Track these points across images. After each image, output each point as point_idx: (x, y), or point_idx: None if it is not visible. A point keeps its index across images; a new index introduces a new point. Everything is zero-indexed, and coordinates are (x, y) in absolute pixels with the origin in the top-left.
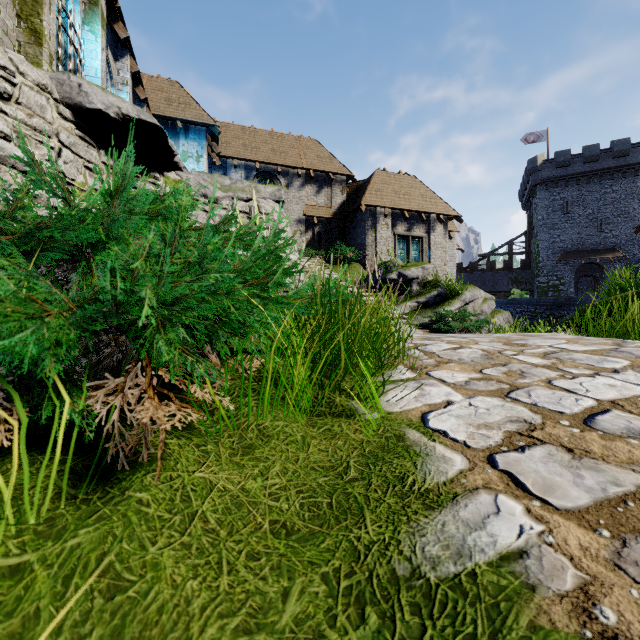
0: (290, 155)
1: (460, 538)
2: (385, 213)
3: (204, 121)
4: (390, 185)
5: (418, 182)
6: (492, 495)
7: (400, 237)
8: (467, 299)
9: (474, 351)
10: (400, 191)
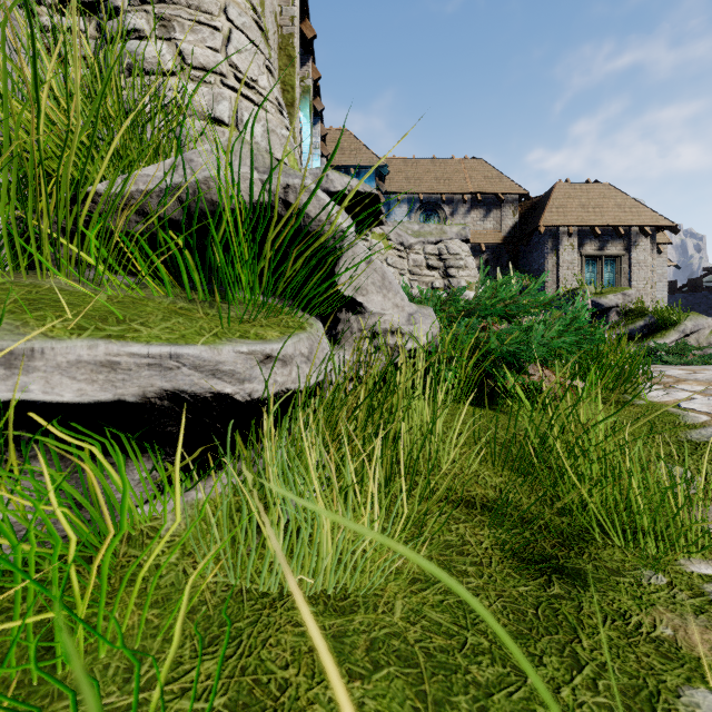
0: (454, 181)
1: (709, 434)
2: (569, 232)
3: (374, 164)
4: (575, 198)
5: (613, 190)
6: None
7: (589, 258)
8: (687, 330)
9: (708, 374)
10: (588, 204)
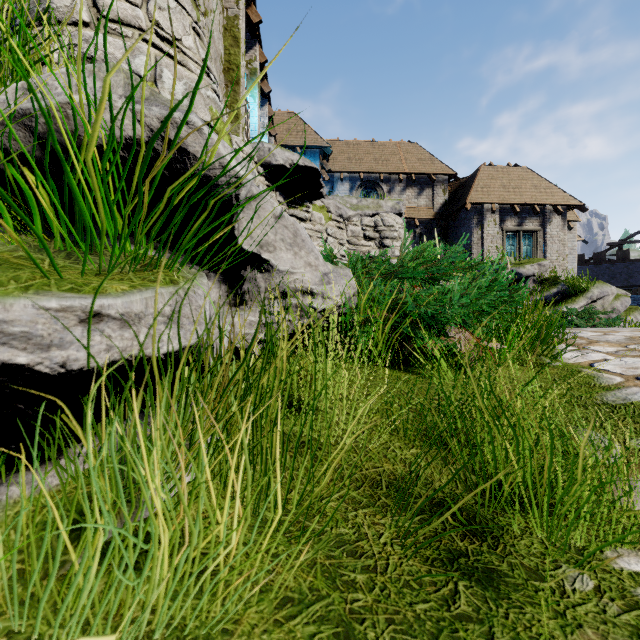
0: (391, 162)
1: (624, 396)
2: (493, 209)
3: (318, 144)
4: (497, 180)
5: (530, 172)
6: (639, 387)
7: (509, 233)
8: (594, 296)
9: (617, 336)
10: (509, 185)
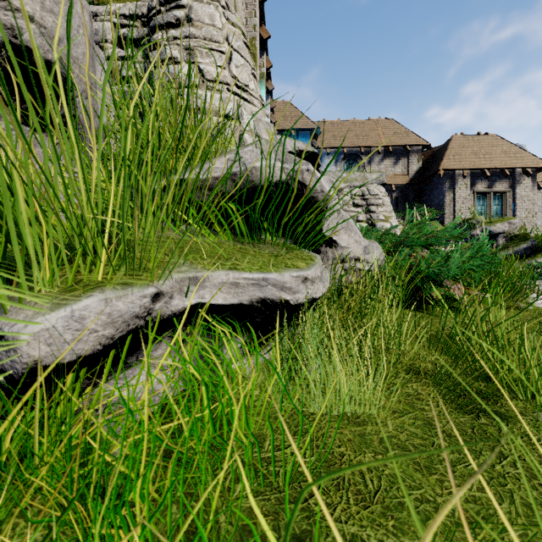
0: (371, 137)
1: None
2: (464, 174)
3: (309, 127)
4: (468, 147)
5: (500, 139)
6: None
7: (480, 194)
8: None
9: None
10: (479, 151)
